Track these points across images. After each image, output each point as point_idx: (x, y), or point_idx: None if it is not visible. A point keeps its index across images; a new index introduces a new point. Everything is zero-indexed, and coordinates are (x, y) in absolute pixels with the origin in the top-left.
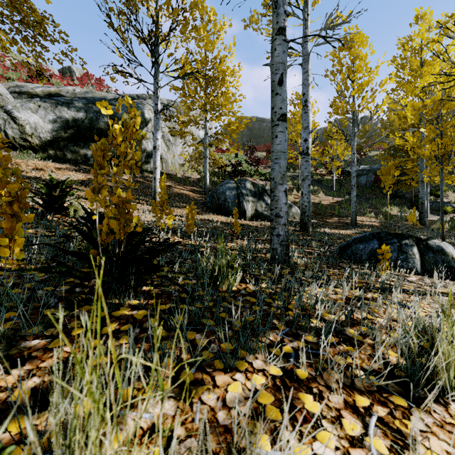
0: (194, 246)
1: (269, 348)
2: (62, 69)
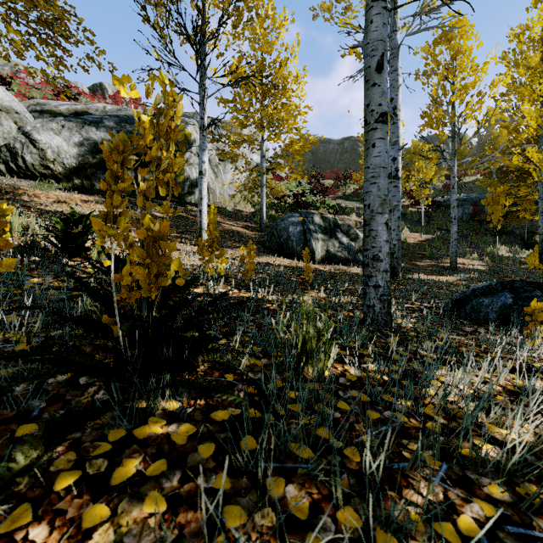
0: (255, 300)
1: (429, 520)
2: (93, 86)
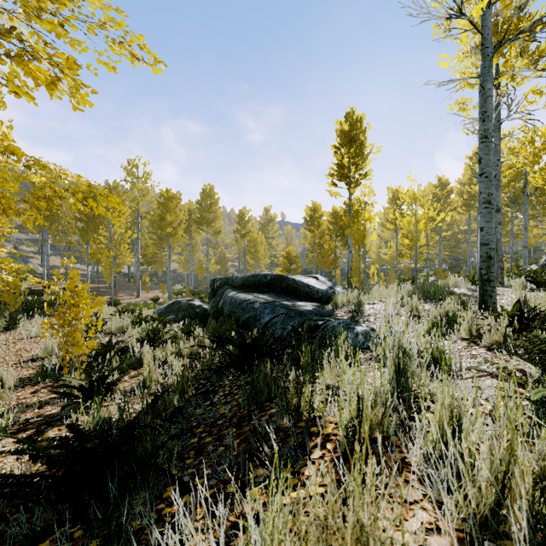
0: None
1: None
2: None
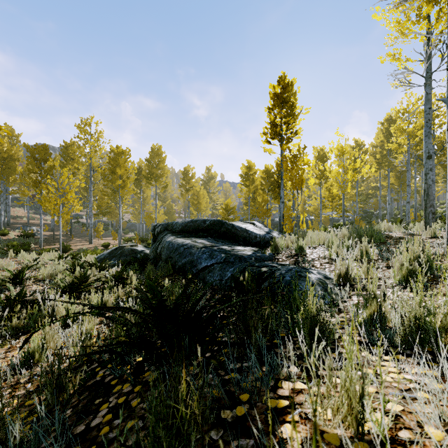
0: None
1: None
2: None
